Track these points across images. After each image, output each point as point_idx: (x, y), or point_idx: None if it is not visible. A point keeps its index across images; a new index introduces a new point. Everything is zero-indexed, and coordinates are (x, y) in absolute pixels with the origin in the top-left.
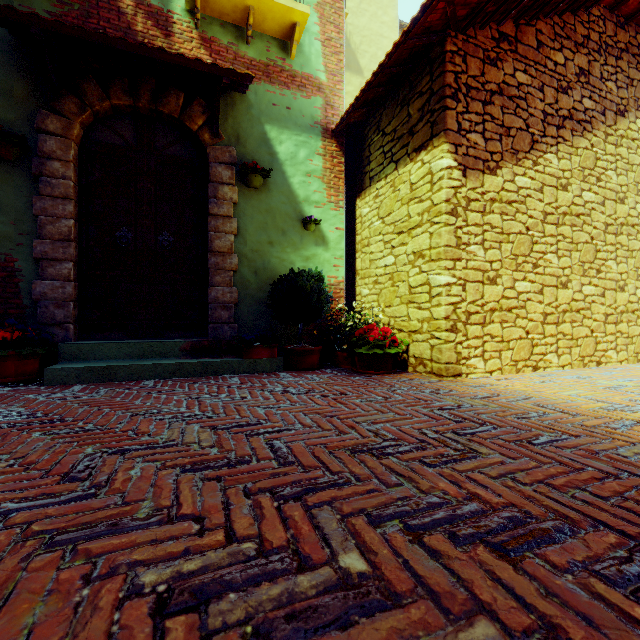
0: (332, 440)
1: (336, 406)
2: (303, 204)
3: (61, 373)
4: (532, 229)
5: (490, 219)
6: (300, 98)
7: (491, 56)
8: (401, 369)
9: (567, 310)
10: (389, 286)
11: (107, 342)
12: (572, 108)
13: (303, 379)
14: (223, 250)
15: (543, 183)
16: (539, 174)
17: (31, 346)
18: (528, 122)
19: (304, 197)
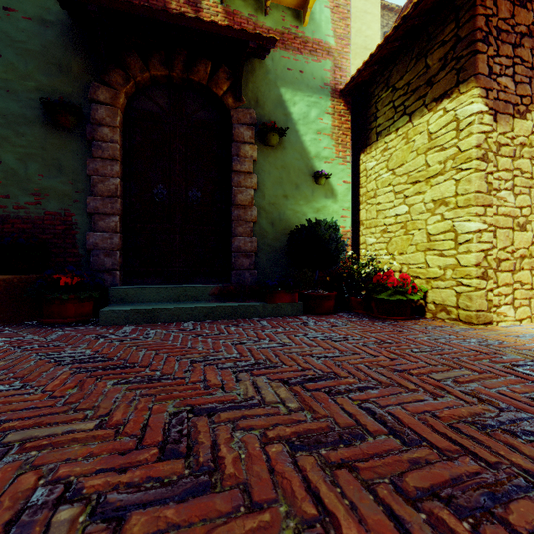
0: (435, 406)
1: (393, 357)
2: (314, 160)
3: (113, 315)
4: None
5: (520, 164)
6: (311, 62)
7: None
8: (416, 315)
9: None
10: (401, 234)
11: (148, 287)
12: None
13: (329, 324)
14: (244, 203)
15: None
16: None
17: (87, 290)
18: None
19: (315, 153)
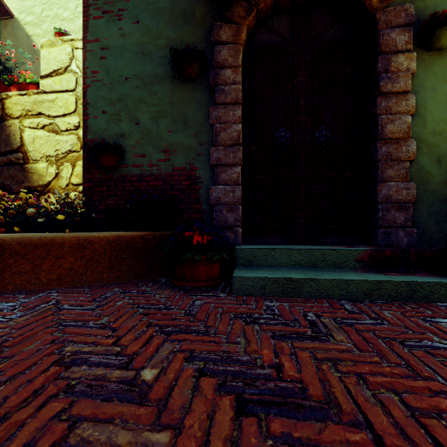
0: None
1: None
2: None
3: (247, 282)
4: None
5: None
6: None
7: None
8: None
9: None
10: None
11: (277, 247)
12: None
13: None
14: (397, 136)
15: None
16: None
17: (216, 250)
18: None
19: None
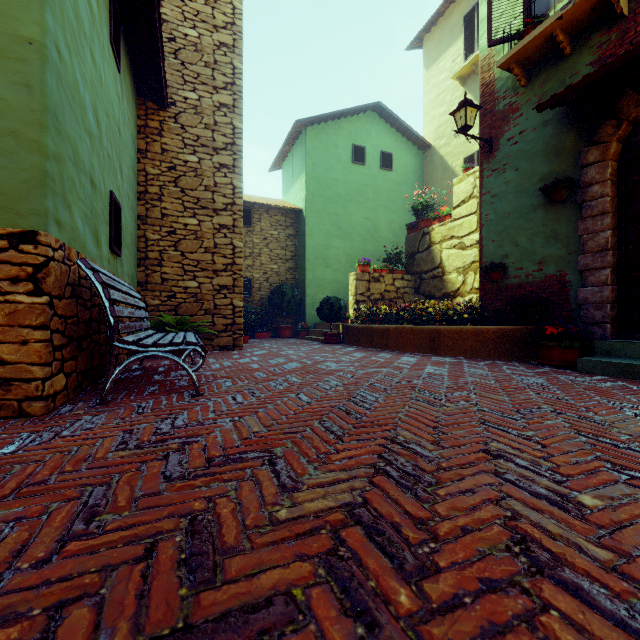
0: None
1: None
2: None
3: (588, 364)
4: None
5: None
6: None
7: None
8: None
9: None
10: None
11: (638, 342)
12: None
13: None
14: None
15: None
16: None
17: (570, 340)
18: None
19: None
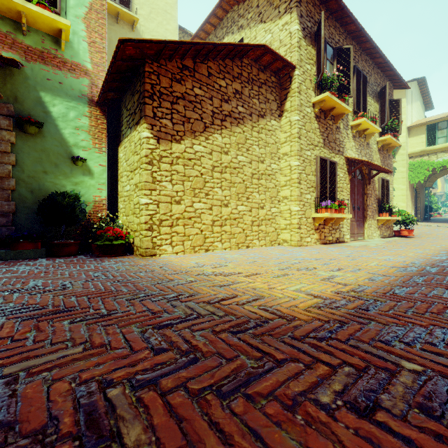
0: None
1: (38, 274)
2: (73, 147)
3: None
4: (205, 174)
5: (176, 168)
6: (70, 77)
7: (177, 77)
8: (132, 253)
9: (228, 219)
10: (128, 203)
11: None
12: (231, 111)
13: (50, 261)
14: (1, 175)
15: (212, 150)
16: (210, 145)
17: None
18: (202, 116)
19: (74, 143)
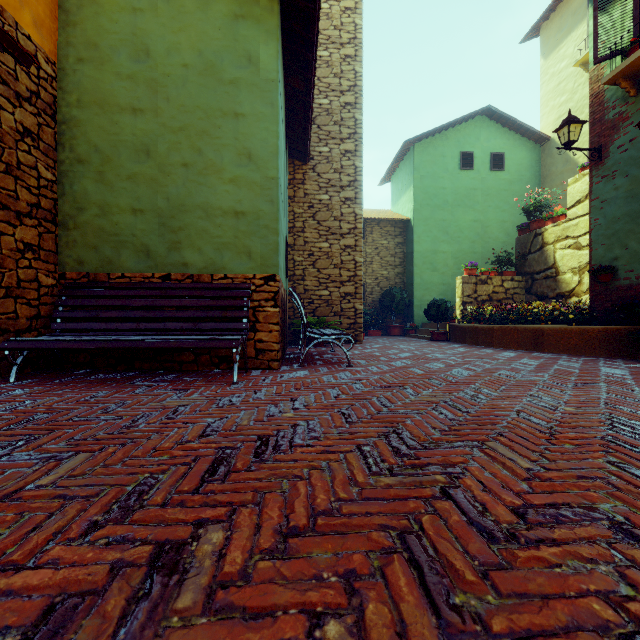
0: None
1: None
2: None
3: None
4: None
5: None
6: None
7: None
8: None
9: None
10: None
11: None
12: None
13: None
14: None
15: None
16: None
17: None
18: None
19: None
